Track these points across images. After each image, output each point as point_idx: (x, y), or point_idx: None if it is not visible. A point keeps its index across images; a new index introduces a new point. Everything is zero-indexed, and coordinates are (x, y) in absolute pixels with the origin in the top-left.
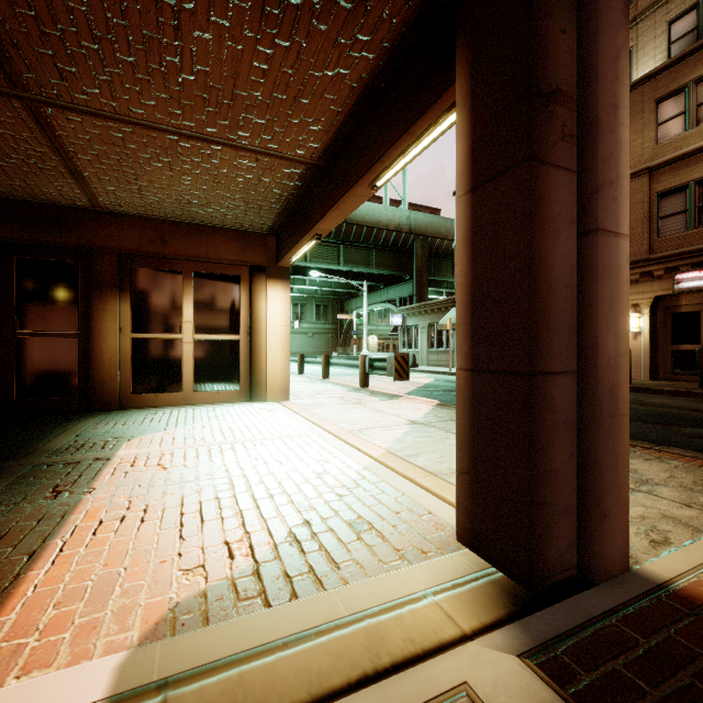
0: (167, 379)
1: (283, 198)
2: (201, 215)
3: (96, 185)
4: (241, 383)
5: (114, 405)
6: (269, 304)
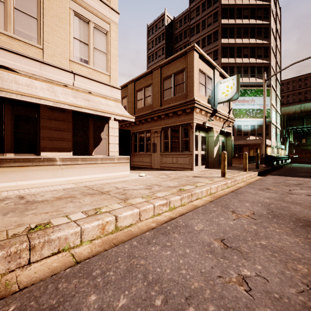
0: None
1: None
2: None
3: None
4: None
5: None
6: (268, 149)
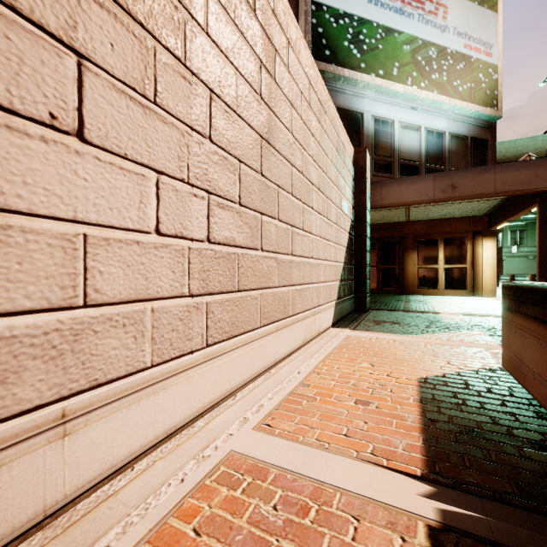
0: (432, 284)
1: (491, 206)
2: (449, 216)
3: (412, 216)
4: (467, 287)
5: (412, 293)
6: (483, 249)
